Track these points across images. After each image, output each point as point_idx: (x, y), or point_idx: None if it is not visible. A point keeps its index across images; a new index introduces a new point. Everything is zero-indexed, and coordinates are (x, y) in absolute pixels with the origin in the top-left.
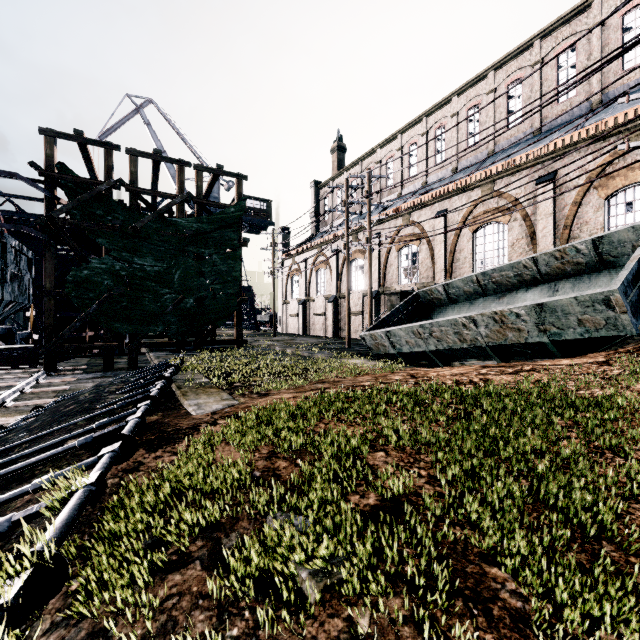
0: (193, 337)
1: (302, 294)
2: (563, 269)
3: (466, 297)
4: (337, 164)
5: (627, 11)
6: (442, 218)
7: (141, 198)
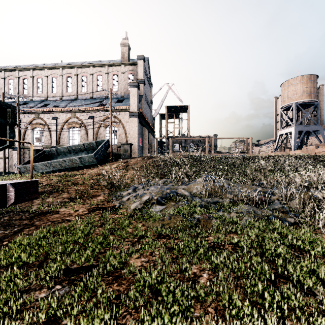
0: None
1: None
2: (90, 148)
3: (64, 153)
4: None
5: (114, 74)
6: (55, 120)
7: None
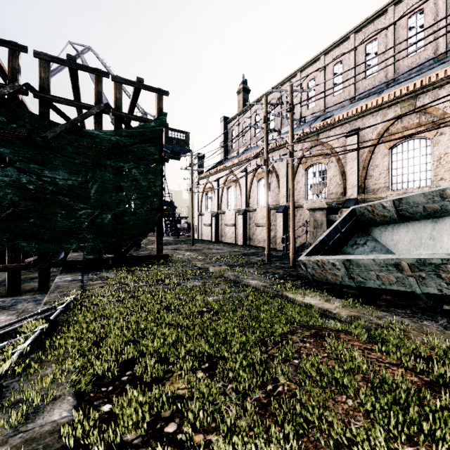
0: (111, 254)
1: (215, 208)
2: None
3: (426, 214)
4: (242, 102)
5: None
6: (354, 136)
7: (53, 106)
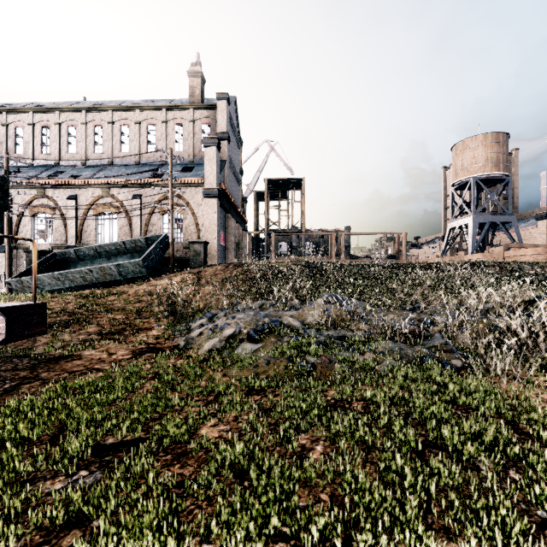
0: None
1: None
2: (136, 248)
3: (90, 258)
4: None
5: (176, 124)
6: (74, 201)
7: None
